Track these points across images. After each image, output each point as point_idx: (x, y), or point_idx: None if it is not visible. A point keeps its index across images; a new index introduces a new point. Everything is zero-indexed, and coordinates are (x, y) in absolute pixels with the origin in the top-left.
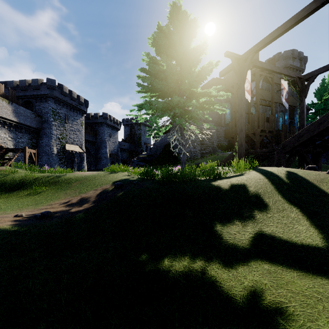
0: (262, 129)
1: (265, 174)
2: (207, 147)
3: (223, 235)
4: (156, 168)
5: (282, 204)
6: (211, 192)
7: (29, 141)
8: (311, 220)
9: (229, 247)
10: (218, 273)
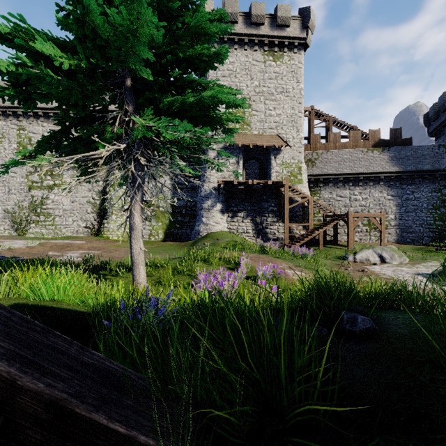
0: None
1: None
2: None
3: None
4: None
5: None
6: None
7: (432, 194)
8: None
9: None
10: None
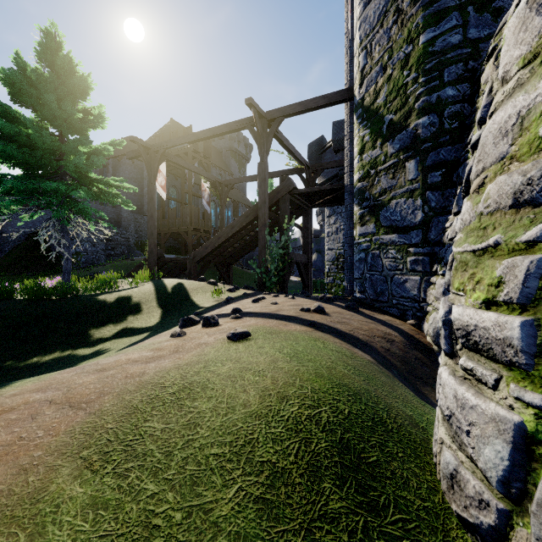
0: (197, 228)
1: (158, 285)
2: (118, 246)
3: (95, 335)
4: (5, 281)
5: (153, 309)
6: (93, 305)
7: None
8: (162, 315)
9: (96, 340)
10: (81, 352)
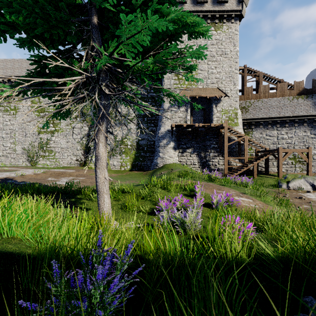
0: None
1: None
2: None
3: None
4: None
5: None
6: None
7: None
8: None
9: None
10: None
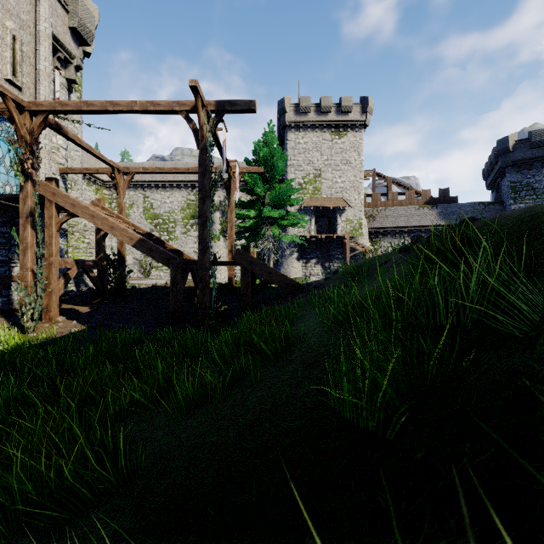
0: None
1: None
2: None
3: None
4: None
5: None
6: None
7: None
8: None
9: None
10: None
